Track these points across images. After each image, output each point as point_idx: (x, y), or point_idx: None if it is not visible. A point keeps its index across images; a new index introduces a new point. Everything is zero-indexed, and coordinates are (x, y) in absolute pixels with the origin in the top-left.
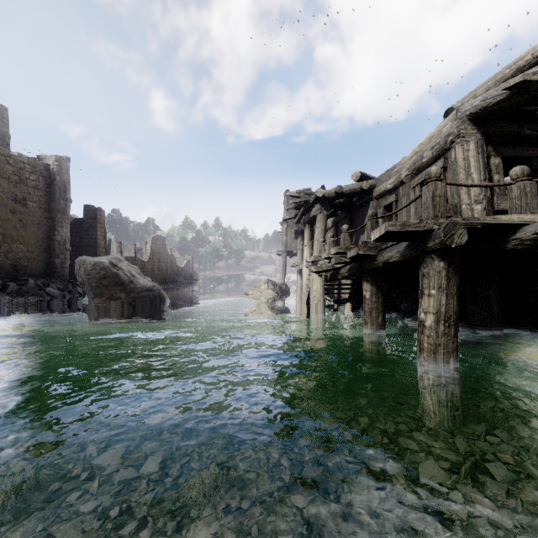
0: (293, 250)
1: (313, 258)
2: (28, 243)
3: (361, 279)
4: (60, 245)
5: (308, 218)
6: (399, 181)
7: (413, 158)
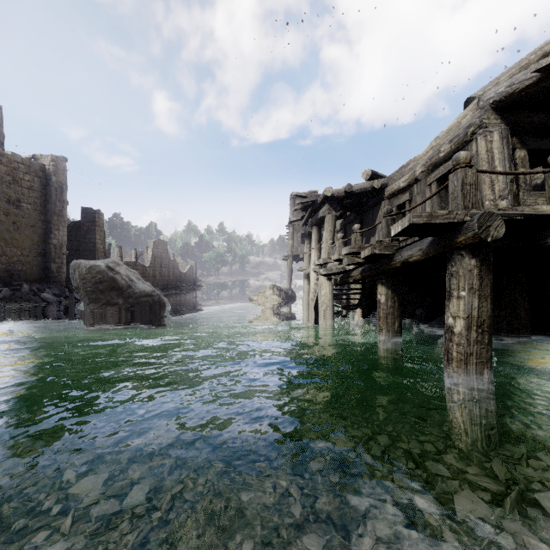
0: (300, 255)
1: (322, 260)
2: (22, 246)
3: (373, 283)
4: (57, 249)
5: (315, 219)
6: (414, 178)
7: (428, 153)
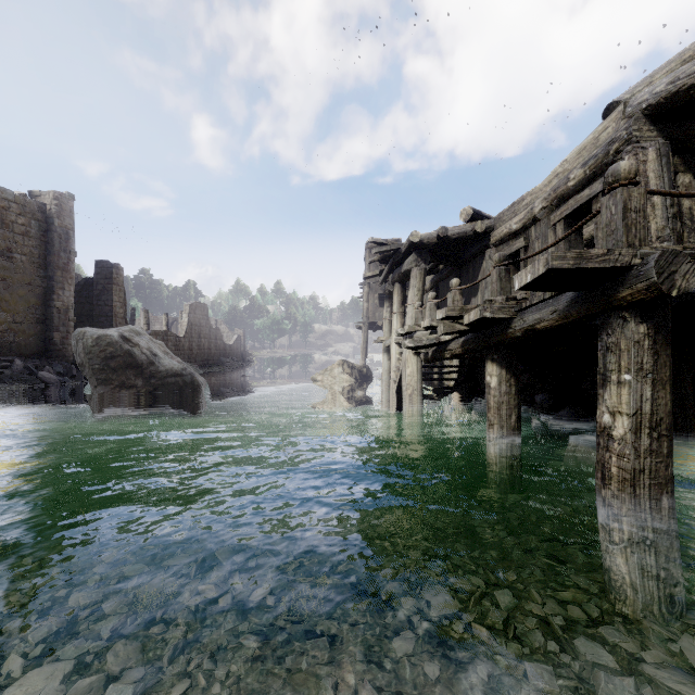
0: (377, 322)
1: (408, 328)
2: (14, 310)
3: (476, 359)
4: (61, 314)
5: (398, 274)
6: (531, 217)
7: (552, 183)
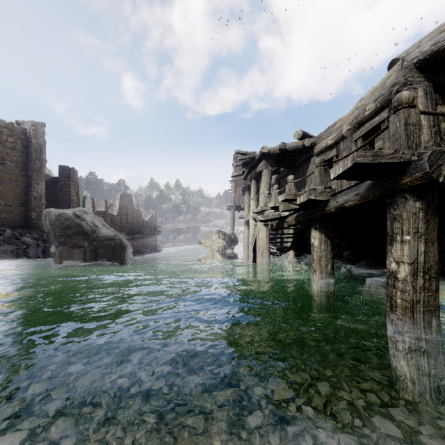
0: (241, 205)
1: (260, 208)
2: (6, 198)
3: (305, 228)
4: (36, 200)
5: (254, 173)
6: (340, 136)
7: (354, 113)
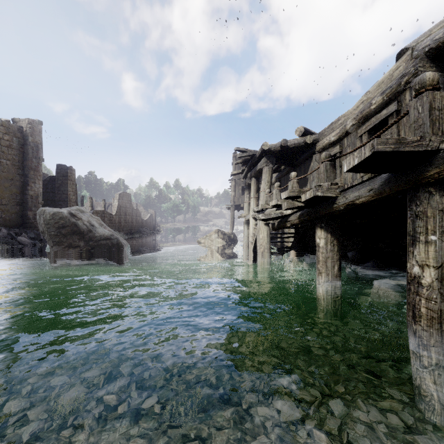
0: (240, 204)
1: (261, 206)
2: (2, 196)
3: (307, 227)
4: (33, 199)
5: (254, 171)
6: (344, 131)
7: (359, 107)
